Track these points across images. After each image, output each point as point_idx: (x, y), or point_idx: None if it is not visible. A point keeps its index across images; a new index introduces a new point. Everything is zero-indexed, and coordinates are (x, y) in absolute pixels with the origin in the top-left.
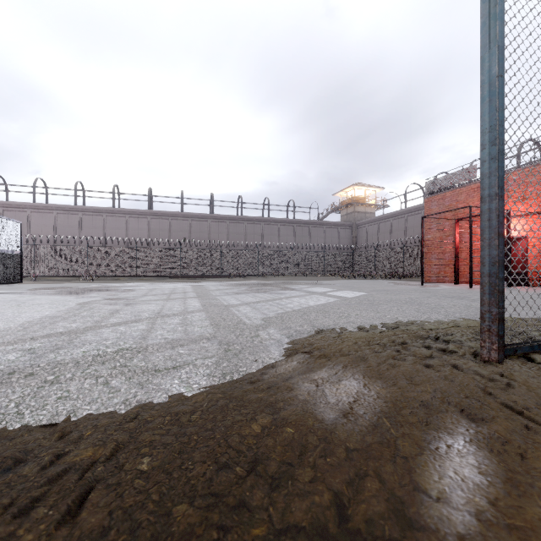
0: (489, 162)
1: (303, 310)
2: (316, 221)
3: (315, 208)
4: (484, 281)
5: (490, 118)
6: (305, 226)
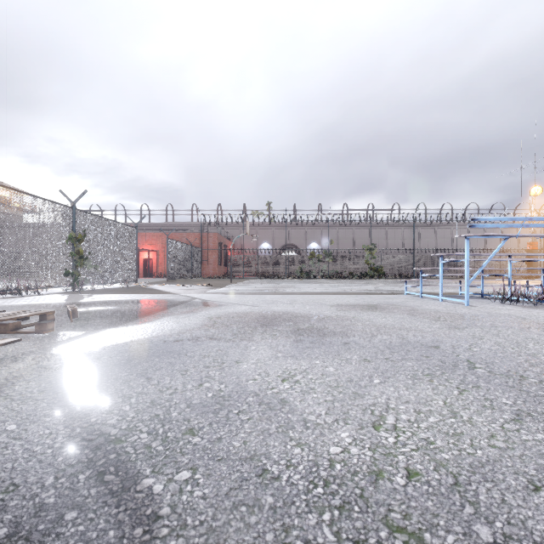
0: (168, 262)
1: None
2: None
3: None
4: (167, 273)
5: (168, 258)
6: None
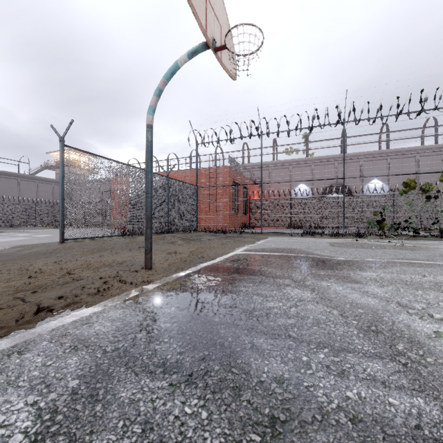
0: (61, 200)
1: (8, 242)
2: (27, 175)
3: (26, 162)
4: (60, 225)
5: (61, 191)
6: (13, 179)
